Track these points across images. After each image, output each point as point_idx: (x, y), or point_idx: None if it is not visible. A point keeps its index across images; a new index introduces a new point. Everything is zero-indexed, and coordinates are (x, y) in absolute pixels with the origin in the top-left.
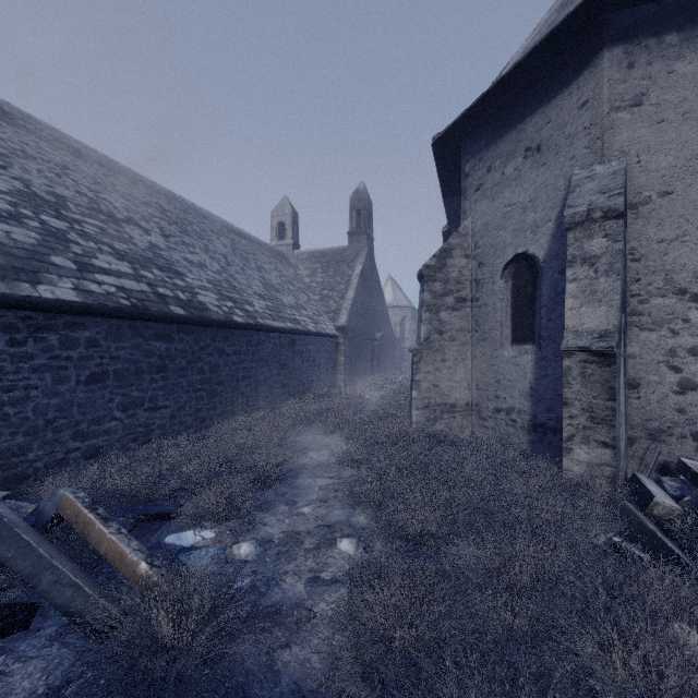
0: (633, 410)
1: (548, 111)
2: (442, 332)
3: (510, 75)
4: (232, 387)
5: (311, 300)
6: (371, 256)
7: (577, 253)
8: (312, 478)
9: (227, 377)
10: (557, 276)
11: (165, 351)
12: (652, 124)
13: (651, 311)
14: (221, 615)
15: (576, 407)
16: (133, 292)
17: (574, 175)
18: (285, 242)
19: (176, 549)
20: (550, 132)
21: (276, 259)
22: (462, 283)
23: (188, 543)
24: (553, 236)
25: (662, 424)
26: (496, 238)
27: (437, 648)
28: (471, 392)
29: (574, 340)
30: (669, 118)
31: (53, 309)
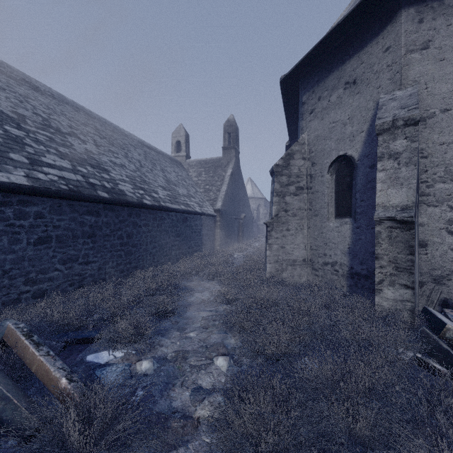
0: (422, 262)
1: (361, 56)
2: (287, 210)
3: (335, 31)
4: (143, 249)
5: (198, 192)
6: (237, 164)
7: (385, 151)
8: (197, 311)
9: (139, 242)
10: (368, 170)
11: (94, 223)
12: (436, 62)
13: (435, 193)
14: (121, 424)
15: (385, 260)
16: (71, 181)
17: (380, 98)
18: (180, 154)
19: (94, 365)
20: (362, 70)
21: (174, 164)
22: (301, 176)
23: (103, 361)
24: (365, 142)
25: (443, 272)
26: (324, 145)
27: (295, 451)
28: (307, 251)
29: (383, 212)
30: (448, 57)
31: (8, 189)
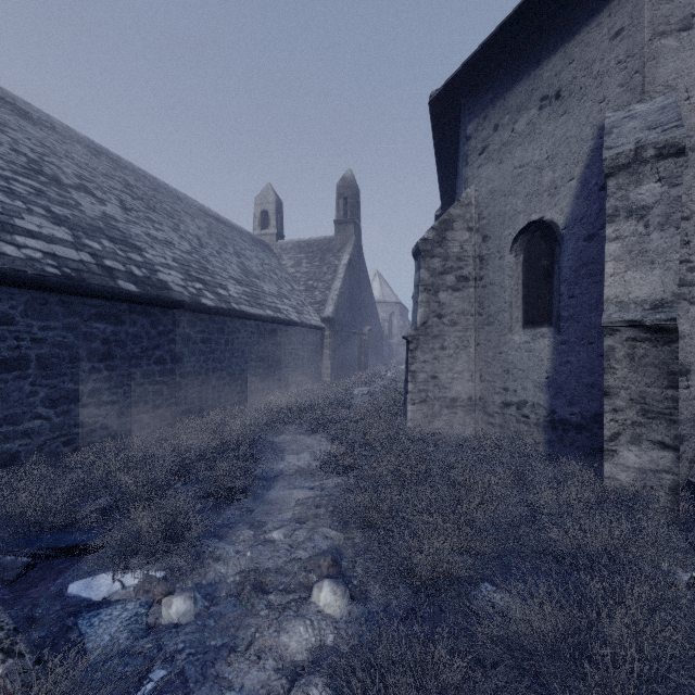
0: (681, 402)
1: (570, 49)
2: (441, 315)
3: (526, 7)
4: (201, 380)
5: (295, 290)
6: (359, 247)
7: (620, 204)
8: (288, 488)
9: (194, 369)
10: (582, 244)
11: (111, 335)
12: None
13: None
14: None
15: (622, 397)
16: (68, 261)
17: (606, 117)
18: (268, 232)
19: (79, 605)
20: (572, 74)
21: (258, 247)
22: (465, 259)
23: (99, 595)
24: (577, 196)
25: None
26: (505, 206)
27: None
28: (474, 384)
29: (618, 313)
30: None
31: None
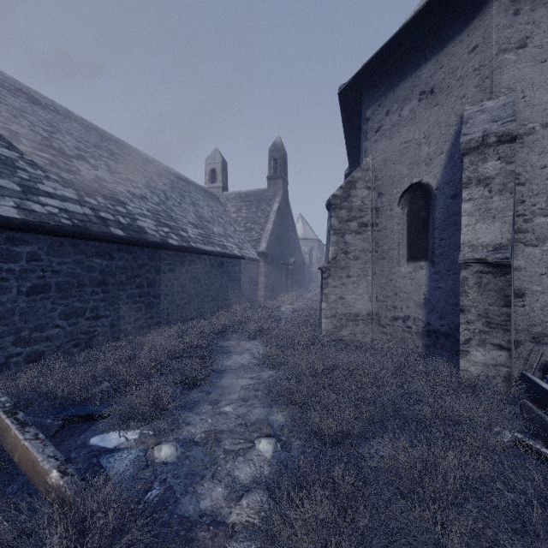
0: (518, 317)
1: (440, 58)
2: (347, 252)
3: (408, 27)
4: (168, 300)
5: (237, 231)
6: (286, 197)
7: (472, 175)
8: (235, 378)
9: (163, 292)
10: (449, 201)
11: (105, 267)
12: (536, 64)
13: (535, 229)
14: (126, 536)
15: (472, 313)
16: (76, 214)
17: (465, 110)
18: (216, 185)
19: (99, 450)
20: (442, 76)
21: (208, 197)
22: (364, 210)
23: (111, 445)
24: (445, 166)
25: (545, 329)
26: (394, 171)
27: None
28: (372, 303)
29: (470, 253)
30: None
31: None
